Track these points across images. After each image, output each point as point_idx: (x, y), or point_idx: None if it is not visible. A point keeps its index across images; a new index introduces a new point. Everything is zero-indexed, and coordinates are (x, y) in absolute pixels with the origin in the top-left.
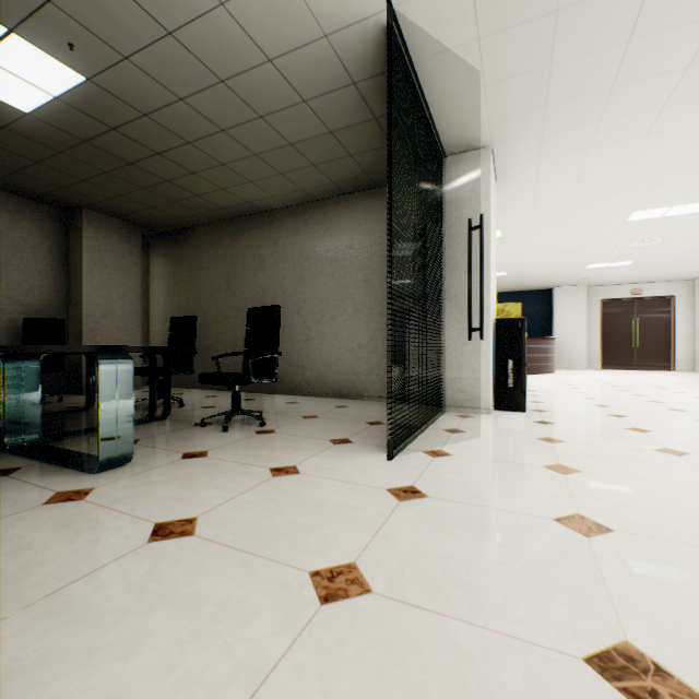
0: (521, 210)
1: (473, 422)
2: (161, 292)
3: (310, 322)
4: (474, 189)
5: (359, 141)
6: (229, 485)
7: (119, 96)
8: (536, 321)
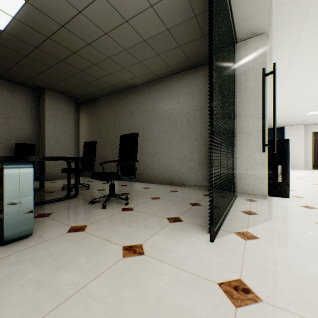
0: (277, 78)
1: (259, 205)
2: (84, 130)
3: (156, 144)
4: (255, 60)
5: (184, 35)
6: (87, 267)
7: (46, 13)
8: None
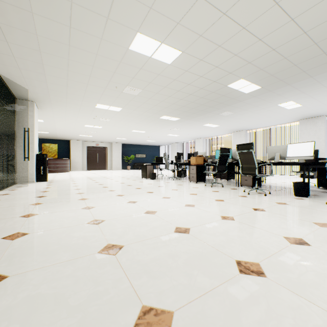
0: (50, 117)
1: (27, 184)
2: None
3: None
4: (29, 113)
5: None
6: None
7: None
8: (64, 152)
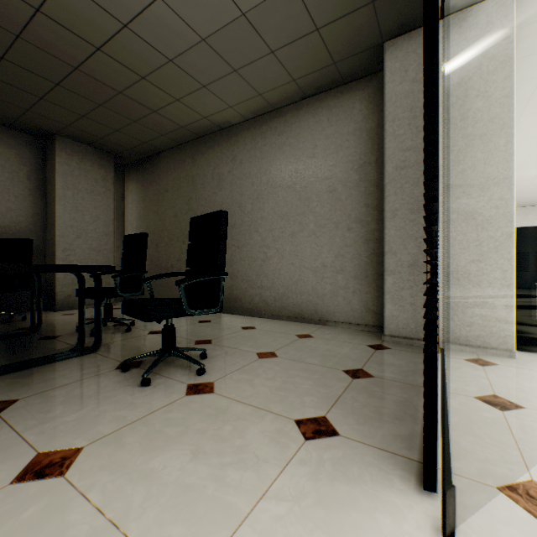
0: None
1: (507, 377)
2: (133, 215)
3: (269, 240)
4: (487, 52)
5: None
6: None
7: None
8: None
